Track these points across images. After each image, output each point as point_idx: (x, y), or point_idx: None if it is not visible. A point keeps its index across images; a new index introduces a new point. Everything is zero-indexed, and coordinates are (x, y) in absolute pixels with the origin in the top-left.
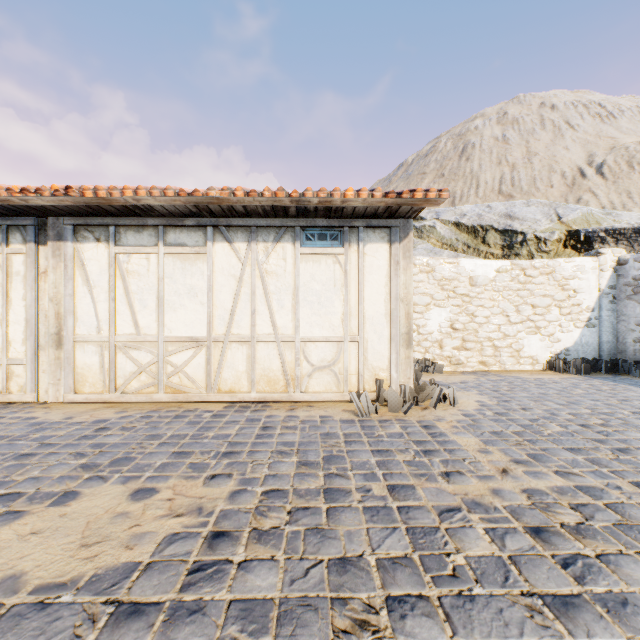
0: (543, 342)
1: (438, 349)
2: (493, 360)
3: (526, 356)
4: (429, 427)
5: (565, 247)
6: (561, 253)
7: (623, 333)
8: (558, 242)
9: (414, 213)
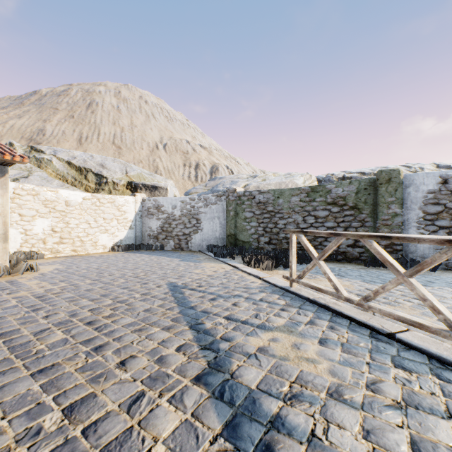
0: (110, 237)
1: (43, 244)
2: (81, 248)
3: (100, 245)
4: (13, 281)
5: (127, 189)
6: (125, 192)
7: (144, 232)
8: (124, 186)
9: (9, 164)
